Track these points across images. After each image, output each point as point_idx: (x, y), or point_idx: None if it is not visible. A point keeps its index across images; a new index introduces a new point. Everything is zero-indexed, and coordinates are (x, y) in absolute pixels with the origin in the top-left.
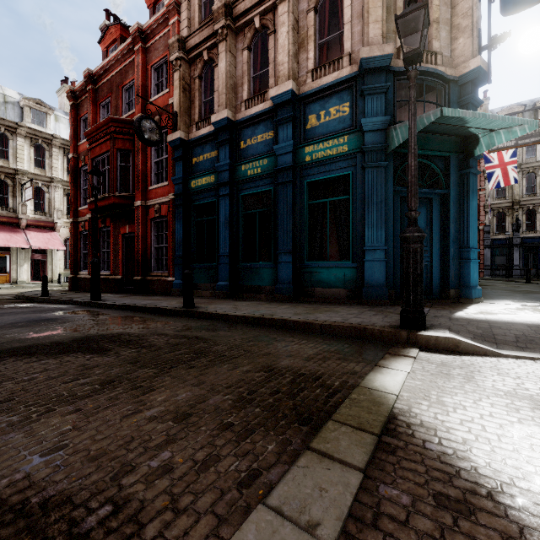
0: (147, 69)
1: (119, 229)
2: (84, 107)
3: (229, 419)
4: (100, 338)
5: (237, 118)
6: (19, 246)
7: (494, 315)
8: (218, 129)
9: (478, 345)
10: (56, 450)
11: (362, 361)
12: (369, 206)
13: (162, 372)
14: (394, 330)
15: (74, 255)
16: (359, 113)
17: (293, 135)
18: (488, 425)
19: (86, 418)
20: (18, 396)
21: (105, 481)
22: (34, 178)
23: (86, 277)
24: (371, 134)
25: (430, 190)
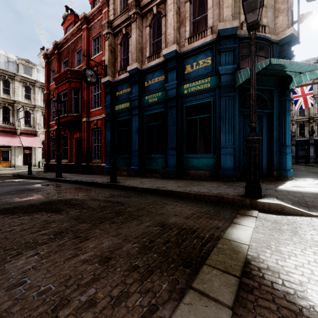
0: (89, 40)
1: (73, 135)
2: (53, 63)
3: (136, 262)
4: (58, 202)
5: (143, 68)
6: (16, 145)
7: (303, 188)
8: (131, 75)
9: (297, 209)
10: (18, 286)
11: (222, 219)
12: (224, 120)
13: (94, 226)
14: (241, 198)
15: (47, 150)
16: (217, 63)
17: (176, 77)
18: (315, 270)
19: (41, 260)
20: (1, 243)
21: (48, 313)
22: (24, 105)
23: (54, 163)
24: (225, 76)
25: (261, 110)
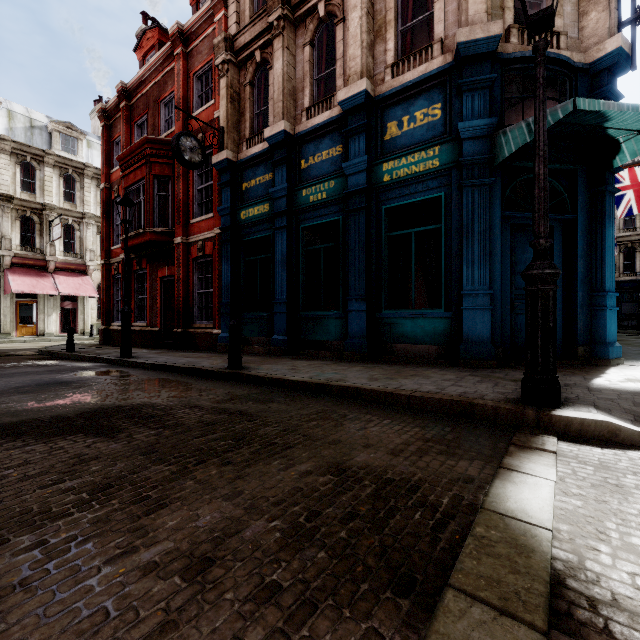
0: (188, 78)
1: (156, 271)
2: (118, 128)
3: (275, 575)
4: (115, 412)
5: (297, 131)
6: (47, 293)
7: None
8: (273, 146)
9: None
10: None
11: (476, 458)
12: (469, 237)
13: (183, 471)
14: (515, 407)
15: (106, 302)
16: (455, 116)
17: (367, 149)
18: None
19: (47, 561)
20: None
21: None
22: (63, 214)
23: (119, 328)
24: (471, 142)
25: (551, 215)
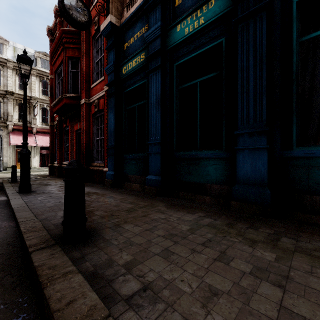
0: None
1: (73, 126)
2: None
3: None
4: None
5: None
6: (30, 145)
7: None
8: None
9: None
10: None
11: None
12: None
13: None
14: None
15: (51, 149)
16: None
17: None
18: None
19: None
20: None
21: None
22: (41, 102)
23: (55, 165)
24: None
25: None
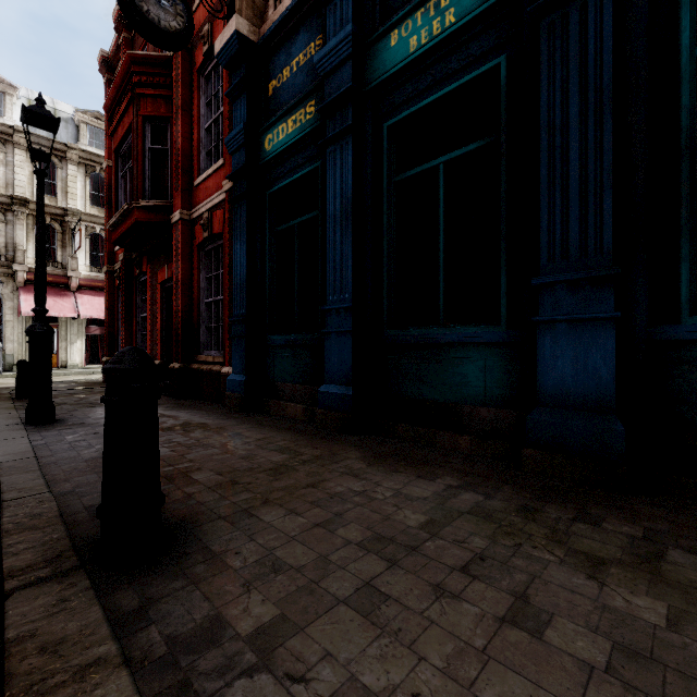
0: None
1: (157, 274)
2: None
3: None
4: None
5: None
6: (64, 315)
7: None
8: None
9: None
10: None
11: None
12: None
13: None
14: None
15: (109, 325)
16: None
17: None
18: None
19: None
20: None
21: None
22: (89, 220)
23: None
24: None
25: None
